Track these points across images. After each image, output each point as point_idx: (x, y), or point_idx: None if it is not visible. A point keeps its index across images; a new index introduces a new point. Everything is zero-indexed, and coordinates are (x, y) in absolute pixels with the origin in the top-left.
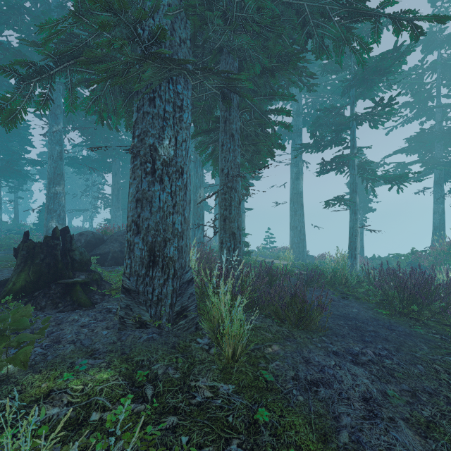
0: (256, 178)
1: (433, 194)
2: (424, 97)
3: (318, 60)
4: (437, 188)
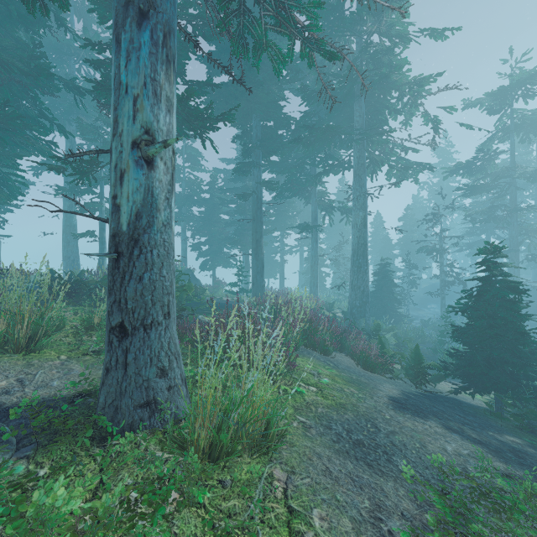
0: (16, 206)
1: (181, 237)
2: (176, 170)
3: (89, 114)
4: (183, 233)
